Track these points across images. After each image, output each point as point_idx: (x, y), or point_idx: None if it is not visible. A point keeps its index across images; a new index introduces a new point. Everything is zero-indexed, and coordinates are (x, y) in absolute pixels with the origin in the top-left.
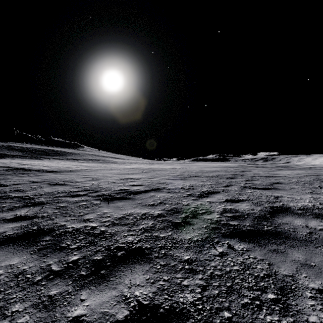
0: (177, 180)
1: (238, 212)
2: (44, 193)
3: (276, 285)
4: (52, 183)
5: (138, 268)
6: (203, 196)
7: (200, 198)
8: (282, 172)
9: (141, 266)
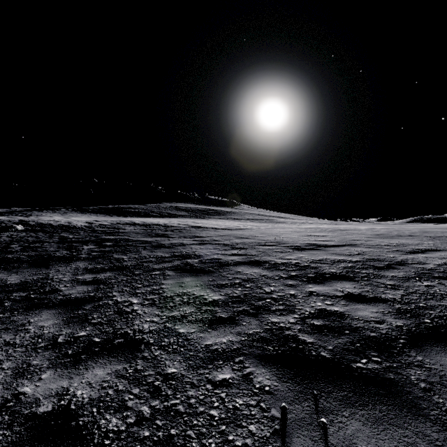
0: (379, 239)
1: None
2: (238, 242)
3: None
4: (237, 237)
5: (345, 282)
6: (417, 252)
7: (411, 253)
8: None
9: (347, 282)
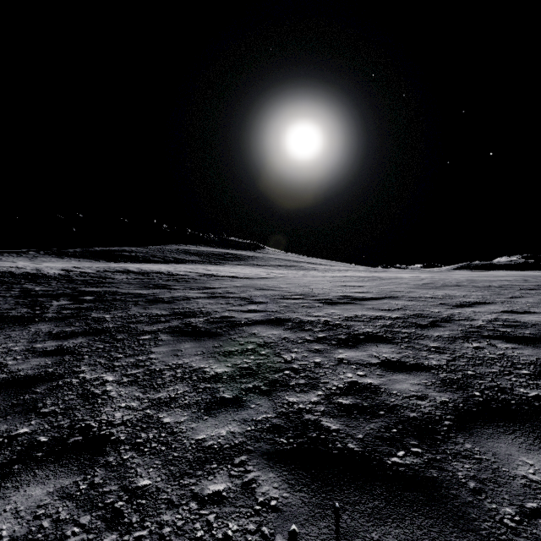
0: (423, 289)
1: (519, 322)
2: (257, 295)
3: (536, 369)
4: (257, 288)
5: (382, 345)
6: (465, 306)
7: (458, 307)
8: None
9: (384, 345)
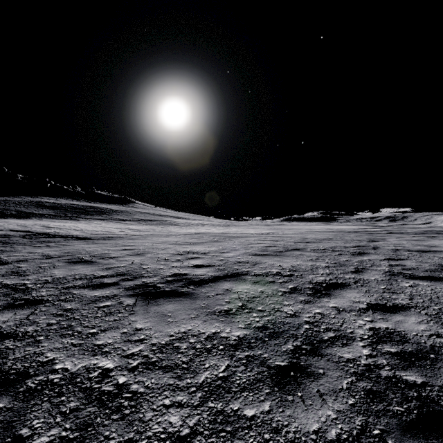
0: (268, 258)
1: (409, 341)
2: (52, 278)
3: None
4: (73, 260)
5: None
6: (321, 294)
7: (315, 299)
8: (442, 242)
9: None
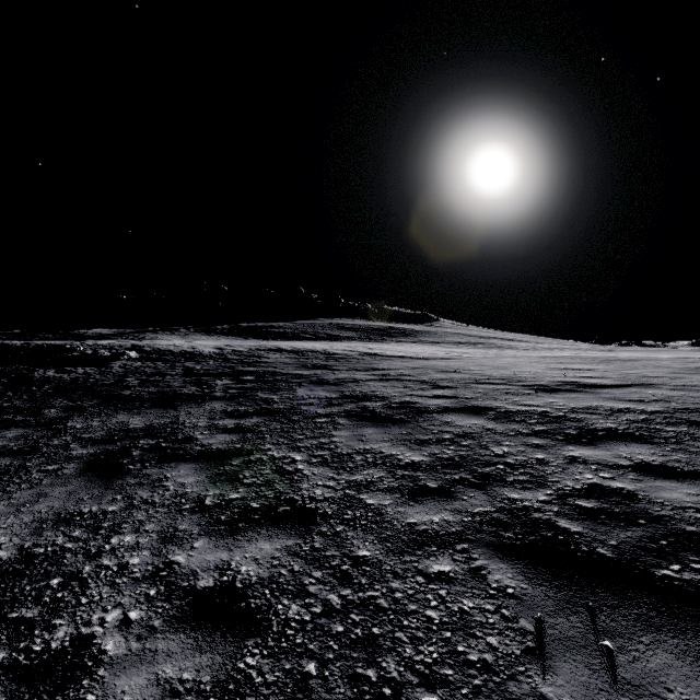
0: (698, 375)
1: None
2: (441, 378)
3: None
4: (438, 370)
5: (634, 445)
6: None
7: None
8: None
9: (638, 444)
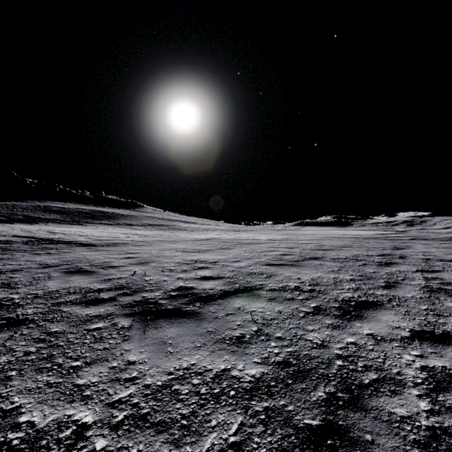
0: (284, 268)
1: None
2: (43, 292)
3: None
4: (70, 270)
5: None
6: (351, 316)
7: (345, 322)
8: None
9: None
